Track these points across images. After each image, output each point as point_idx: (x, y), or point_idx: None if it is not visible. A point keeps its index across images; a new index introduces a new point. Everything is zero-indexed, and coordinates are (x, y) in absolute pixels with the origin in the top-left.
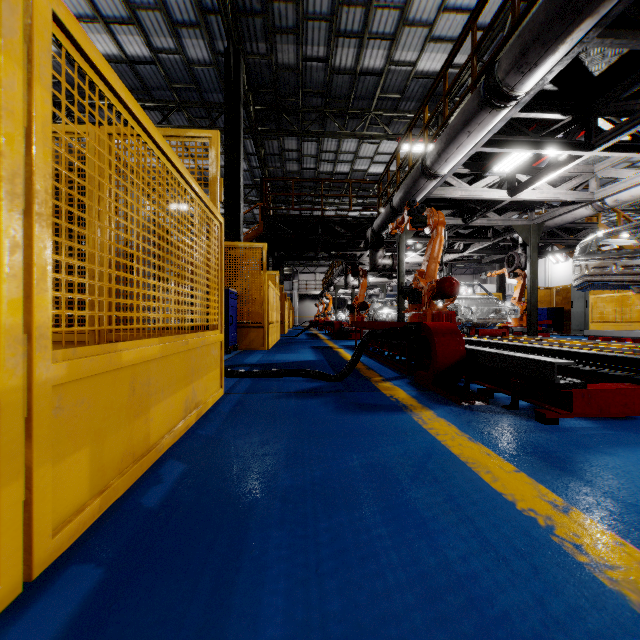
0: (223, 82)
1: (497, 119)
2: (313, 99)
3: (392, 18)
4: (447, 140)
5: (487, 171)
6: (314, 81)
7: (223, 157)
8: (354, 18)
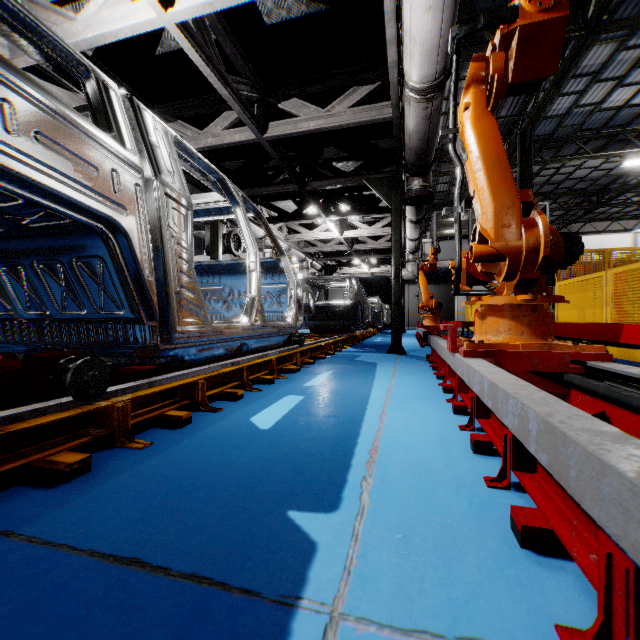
0: None
1: (419, 69)
2: None
3: None
4: None
5: None
6: None
7: None
8: None
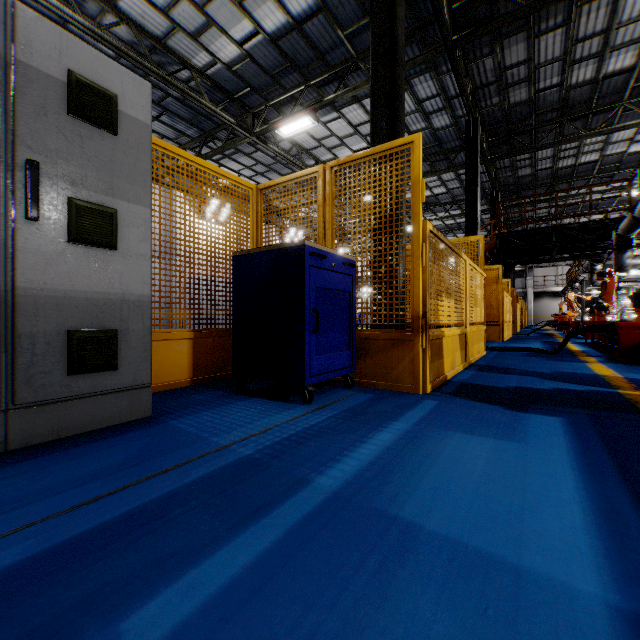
0: (460, 133)
1: None
2: (547, 115)
3: (639, 26)
4: None
5: None
6: (547, 102)
7: (455, 182)
8: (590, 45)
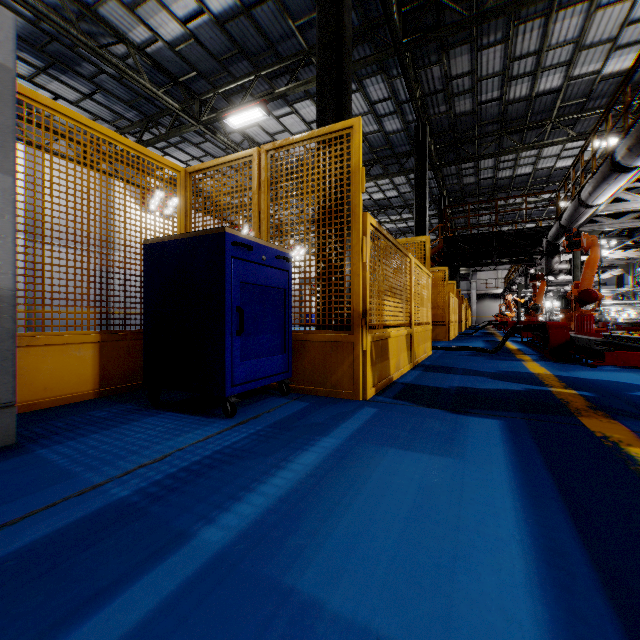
0: (410, 138)
1: (628, 175)
2: (488, 127)
3: (566, 50)
4: (593, 187)
5: None
6: (489, 115)
7: (406, 186)
8: (525, 64)
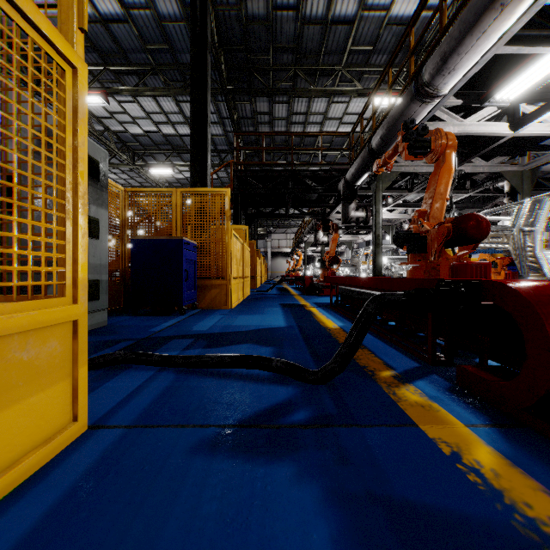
0: None
1: None
2: (283, 56)
3: None
4: (461, 32)
5: (488, 99)
6: (284, 35)
7: None
8: None
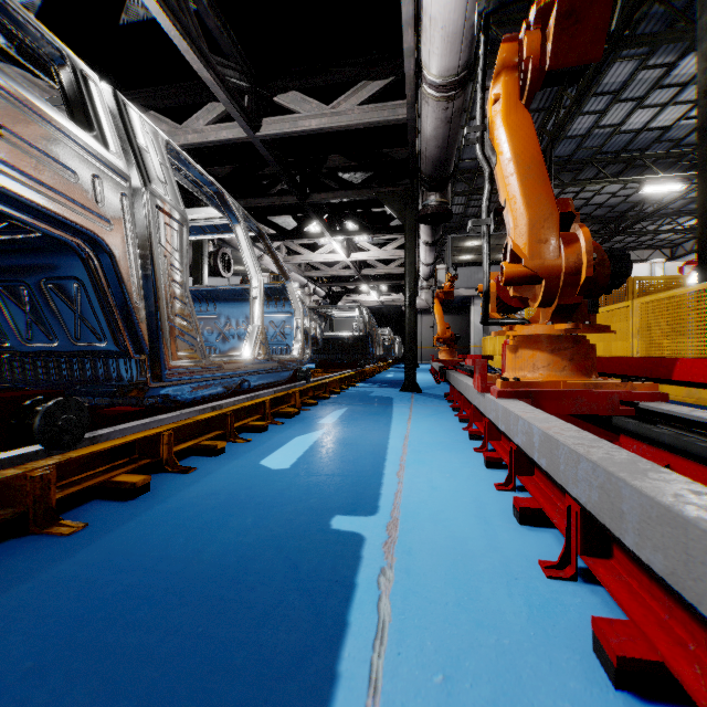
0: None
1: (439, 59)
2: None
3: None
4: None
5: None
6: None
7: None
8: None
